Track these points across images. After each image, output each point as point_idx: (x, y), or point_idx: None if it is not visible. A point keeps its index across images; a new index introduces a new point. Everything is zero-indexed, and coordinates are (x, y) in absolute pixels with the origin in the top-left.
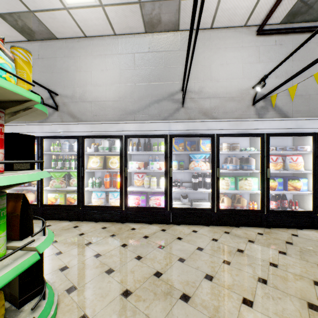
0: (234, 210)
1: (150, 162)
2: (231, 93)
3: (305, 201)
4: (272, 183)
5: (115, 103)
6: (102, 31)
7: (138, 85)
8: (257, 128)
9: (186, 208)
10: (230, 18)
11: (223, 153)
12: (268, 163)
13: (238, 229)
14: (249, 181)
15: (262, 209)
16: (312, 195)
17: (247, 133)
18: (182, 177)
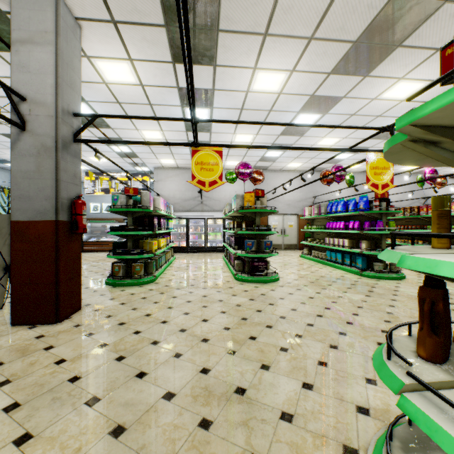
0: None
1: None
2: None
3: None
4: None
5: (396, 203)
6: (394, 172)
7: (405, 195)
8: None
9: None
10: (443, 173)
11: None
12: None
13: None
14: None
15: None
16: None
17: None
18: None
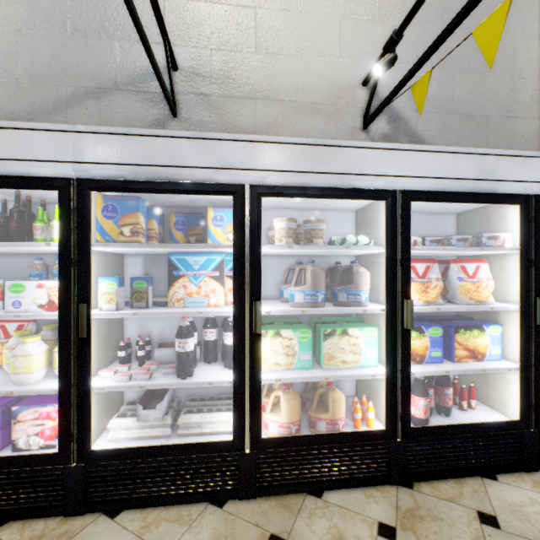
0: (309, 439)
1: (8, 283)
2: (311, 92)
3: (493, 386)
4: (414, 342)
5: None
6: None
7: (30, 34)
8: (377, 174)
9: (142, 448)
10: None
11: (281, 252)
12: (406, 283)
13: (318, 509)
14: (353, 337)
15: (389, 428)
16: (519, 374)
17: (348, 189)
18: (166, 325)
